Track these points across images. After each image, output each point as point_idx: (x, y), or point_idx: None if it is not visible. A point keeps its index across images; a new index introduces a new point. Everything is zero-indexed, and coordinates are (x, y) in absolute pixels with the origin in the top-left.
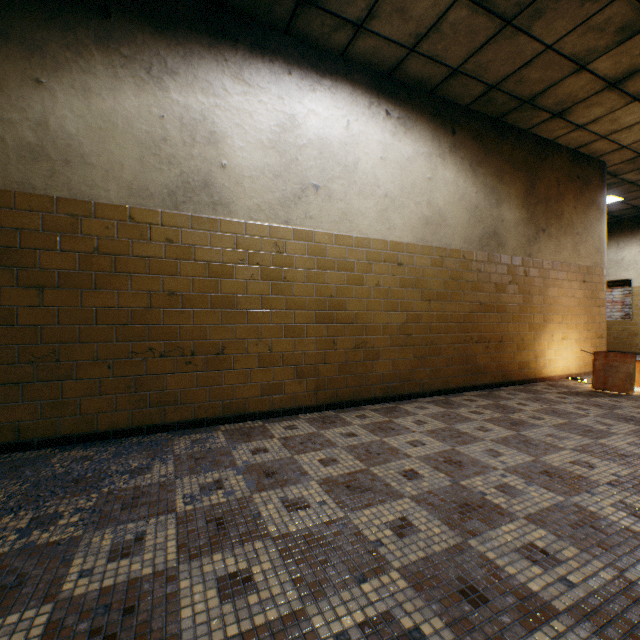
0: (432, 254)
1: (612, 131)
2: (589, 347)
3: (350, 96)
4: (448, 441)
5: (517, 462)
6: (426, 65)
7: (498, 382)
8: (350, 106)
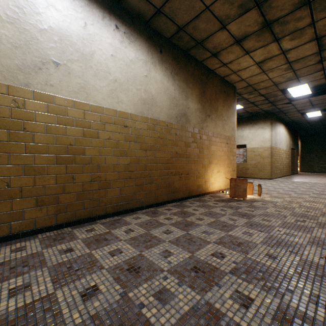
0: (148, 122)
1: (238, 70)
2: (229, 175)
3: (87, 6)
4: (140, 246)
5: (179, 260)
6: (140, 1)
7: (186, 196)
8: (87, 13)
